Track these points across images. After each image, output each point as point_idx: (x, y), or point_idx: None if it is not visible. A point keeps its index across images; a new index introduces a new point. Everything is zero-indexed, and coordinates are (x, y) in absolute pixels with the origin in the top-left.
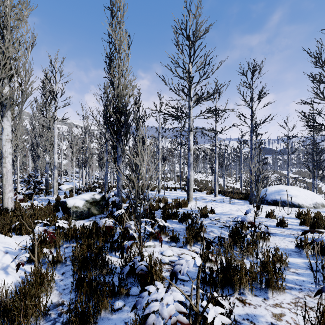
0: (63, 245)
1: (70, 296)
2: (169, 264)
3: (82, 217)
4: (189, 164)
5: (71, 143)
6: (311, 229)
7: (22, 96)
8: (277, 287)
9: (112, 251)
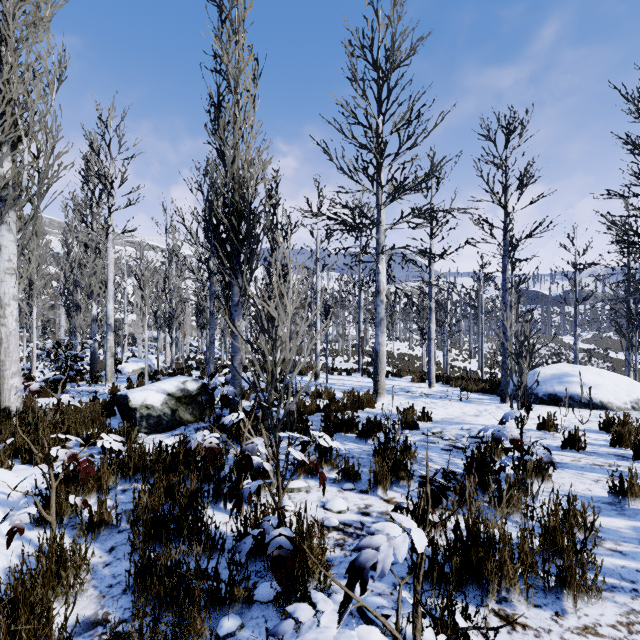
0: (116, 486)
1: (124, 602)
2: (341, 529)
3: (159, 428)
4: (377, 320)
5: (140, 279)
6: (637, 454)
7: (39, 181)
8: (583, 586)
9: (220, 500)
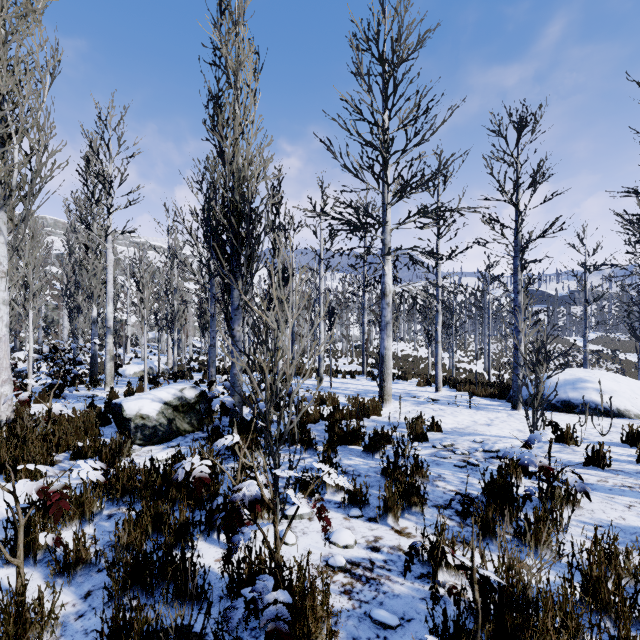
0: (101, 511)
1: None
2: (348, 570)
3: (154, 439)
4: (383, 324)
5: (139, 281)
6: None
7: (31, 181)
8: None
9: (213, 531)
